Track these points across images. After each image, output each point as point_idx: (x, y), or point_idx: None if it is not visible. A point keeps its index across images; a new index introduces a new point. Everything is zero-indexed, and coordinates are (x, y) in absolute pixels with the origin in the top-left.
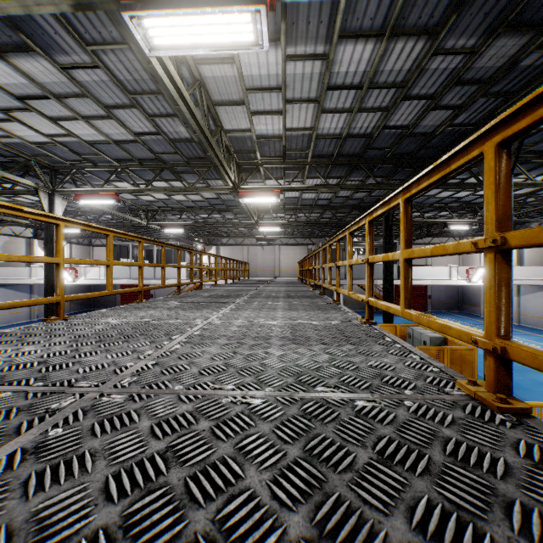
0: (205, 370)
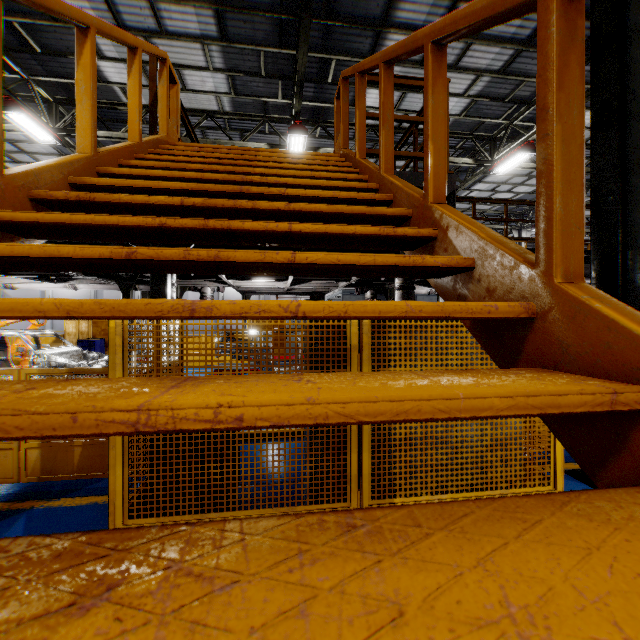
0: None
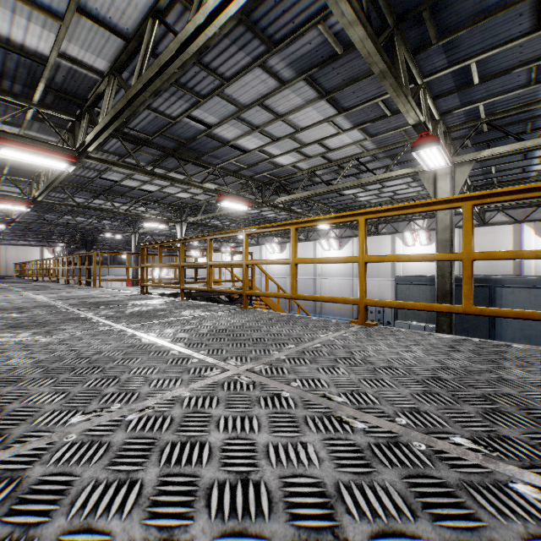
0: (78, 339)
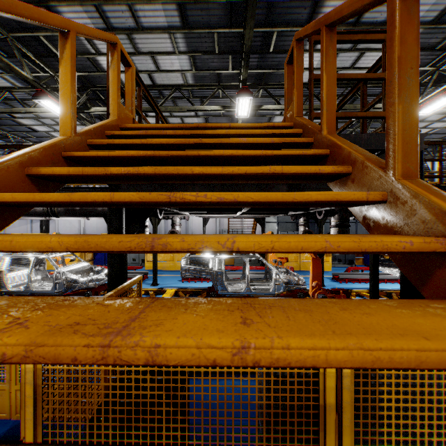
0: None
